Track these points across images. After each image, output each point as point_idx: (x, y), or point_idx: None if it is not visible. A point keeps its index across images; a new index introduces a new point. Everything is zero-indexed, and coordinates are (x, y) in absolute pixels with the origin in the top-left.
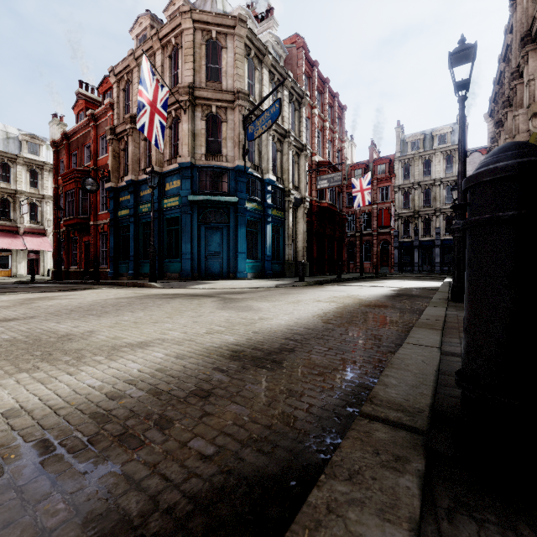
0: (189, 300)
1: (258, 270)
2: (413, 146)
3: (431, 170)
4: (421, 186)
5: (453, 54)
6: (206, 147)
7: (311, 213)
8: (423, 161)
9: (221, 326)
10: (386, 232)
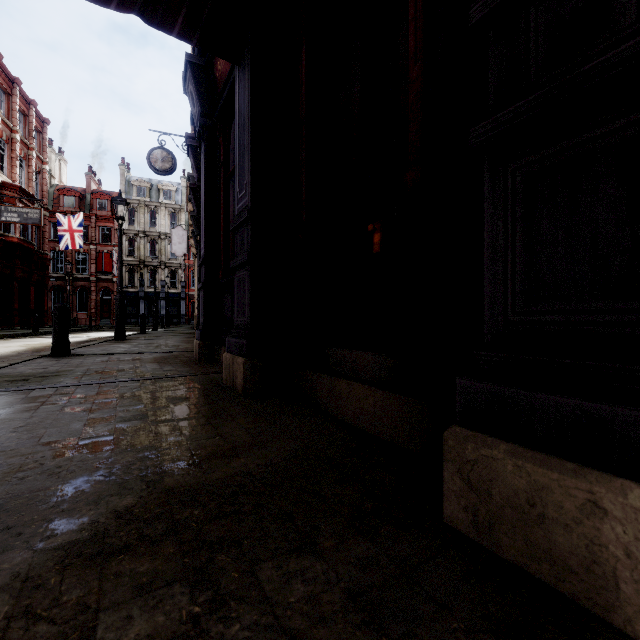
0: None
1: None
2: (139, 191)
3: (157, 223)
4: (148, 236)
5: (114, 200)
6: None
7: None
8: (149, 211)
9: None
10: (108, 278)
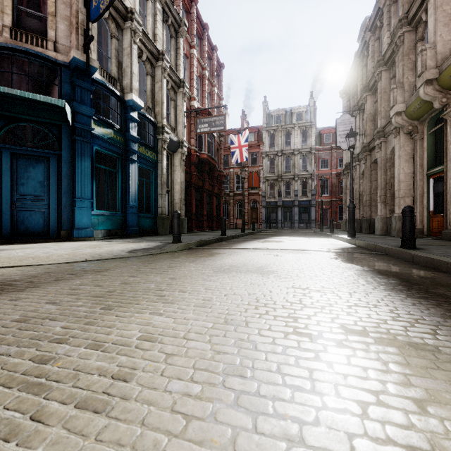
0: None
1: (115, 226)
2: (277, 119)
3: (291, 141)
4: (283, 154)
5: None
6: (16, 20)
7: (190, 163)
8: (285, 133)
9: None
10: (255, 192)
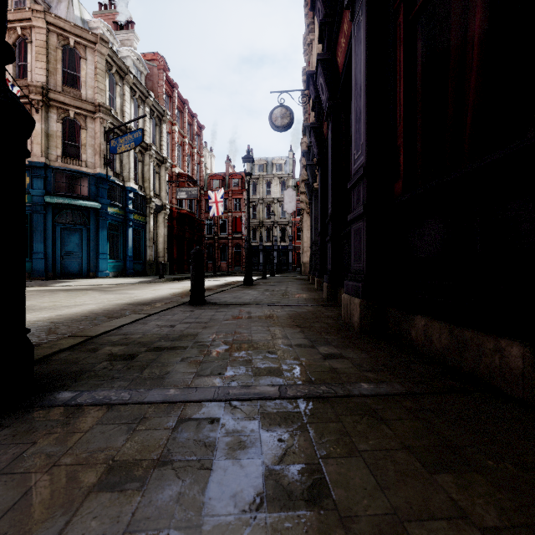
0: (72, 292)
1: (119, 269)
2: (259, 168)
3: (272, 190)
4: (265, 202)
5: (244, 158)
6: (63, 149)
7: (172, 218)
8: (266, 182)
9: (114, 299)
10: (239, 236)
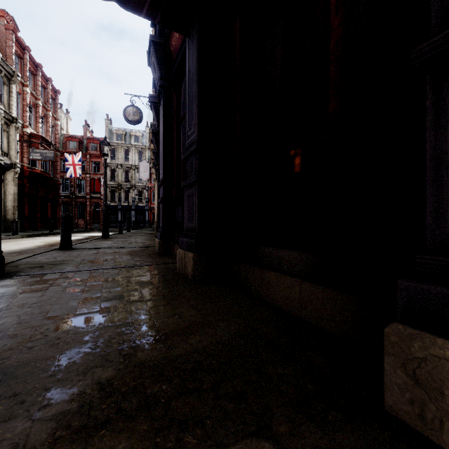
0: None
1: None
2: (118, 137)
3: (130, 158)
4: (123, 167)
5: (101, 142)
6: None
7: (23, 177)
8: (124, 150)
9: None
10: (97, 196)
